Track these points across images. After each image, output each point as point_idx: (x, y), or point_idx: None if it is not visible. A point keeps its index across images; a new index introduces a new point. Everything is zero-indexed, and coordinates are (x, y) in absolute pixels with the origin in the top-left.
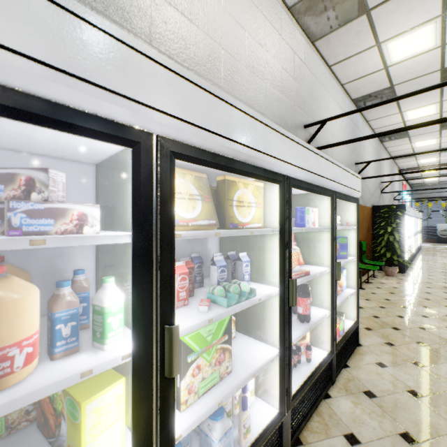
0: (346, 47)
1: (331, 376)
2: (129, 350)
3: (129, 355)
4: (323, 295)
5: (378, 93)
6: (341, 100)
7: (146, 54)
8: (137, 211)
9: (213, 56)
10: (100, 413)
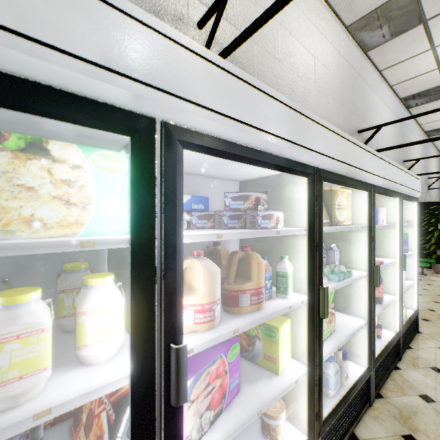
0: (398, 54)
1: (398, 352)
2: (302, 299)
3: (303, 301)
4: (390, 283)
5: (428, 91)
6: (389, 101)
7: (314, 120)
8: (310, 215)
9: (292, 85)
10: (283, 336)
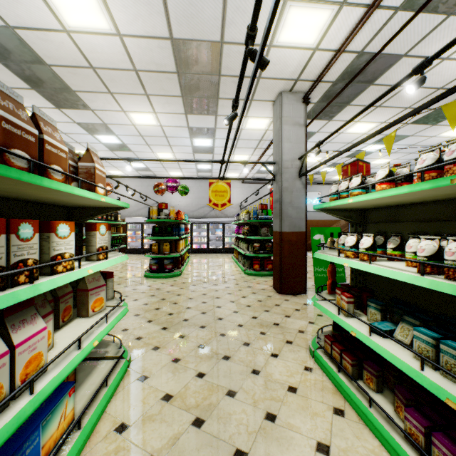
0: None
1: None
2: None
3: None
4: None
5: None
6: None
7: None
8: None
9: None
10: None
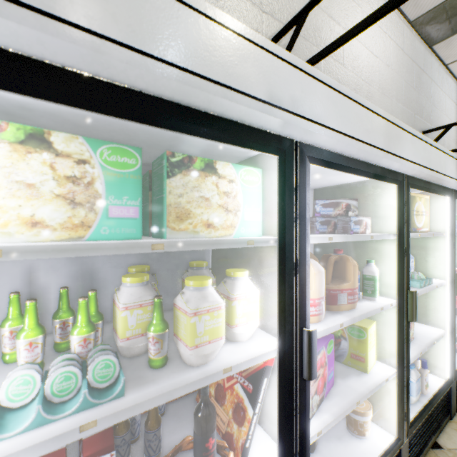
0: None
1: None
2: (391, 302)
3: (392, 304)
4: None
5: None
6: (456, 96)
7: (404, 129)
8: (399, 221)
9: (356, 89)
10: (370, 337)
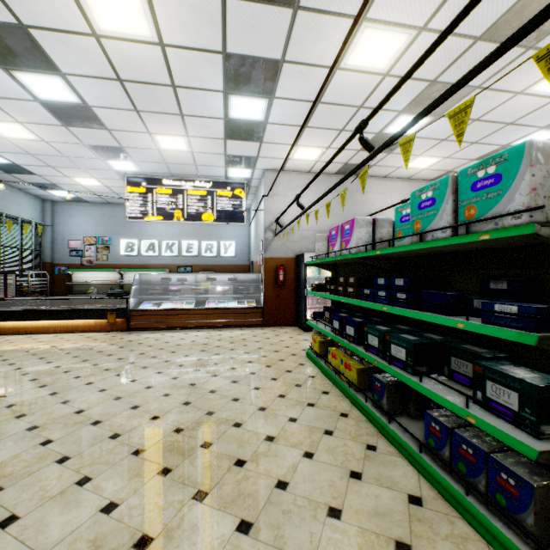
0: None
1: None
2: None
3: None
4: None
5: None
6: None
7: None
8: None
9: None
10: None
